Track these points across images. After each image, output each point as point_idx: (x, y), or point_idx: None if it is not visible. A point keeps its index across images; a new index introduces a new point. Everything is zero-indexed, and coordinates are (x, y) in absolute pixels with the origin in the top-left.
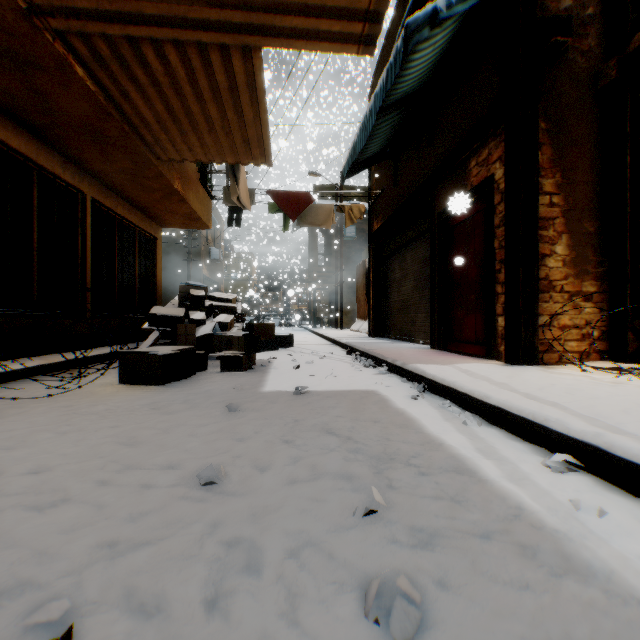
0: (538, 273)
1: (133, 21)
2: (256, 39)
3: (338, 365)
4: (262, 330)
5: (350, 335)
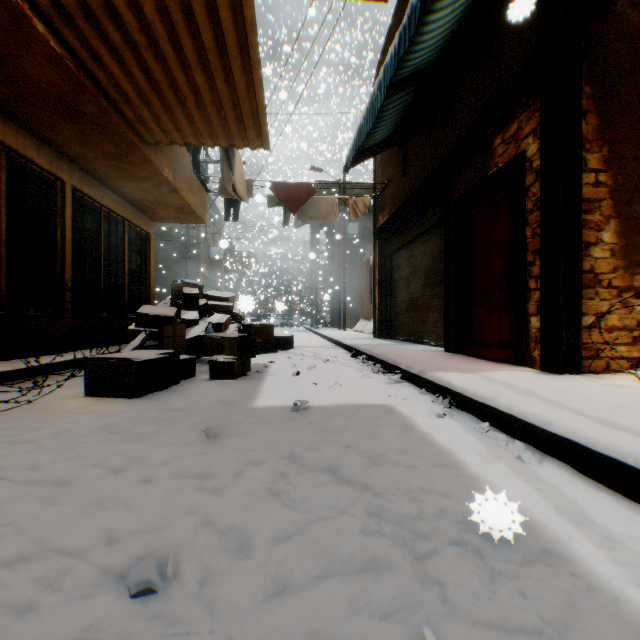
0: (581, 265)
1: None
2: None
3: (343, 371)
4: (260, 331)
5: (354, 336)
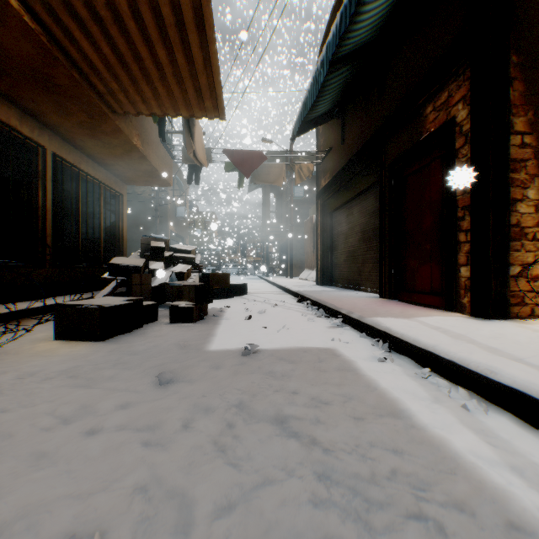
0: (508, 219)
1: None
2: None
3: (290, 315)
4: (217, 279)
5: (299, 283)
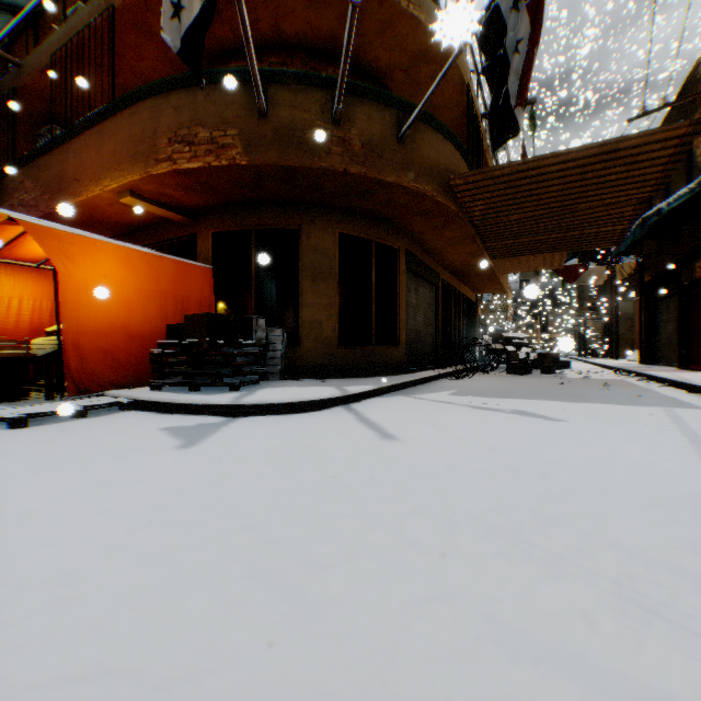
0: None
1: (520, 255)
2: (566, 251)
3: (604, 374)
4: (550, 357)
5: (621, 363)
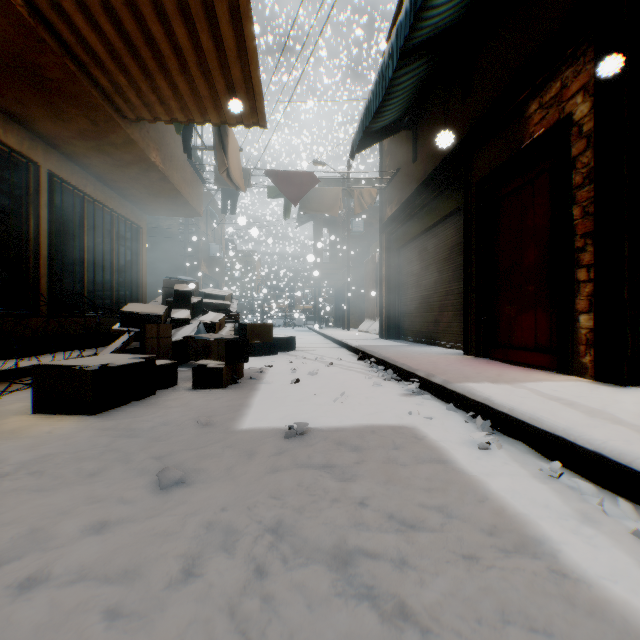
0: None
1: None
2: None
3: (350, 377)
4: (257, 331)
5: (359, 336)
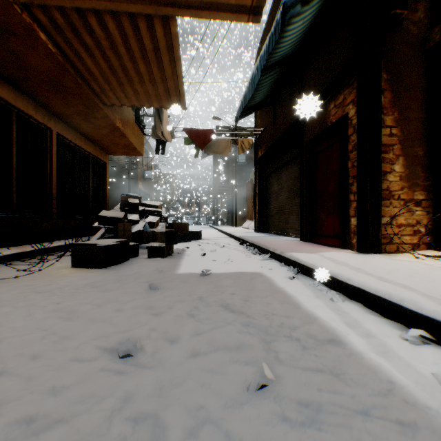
0: (381, 185)
1: None
2: (172, 10)
3: (233, 253)
4: (179, 227)
5: (242, 231)
